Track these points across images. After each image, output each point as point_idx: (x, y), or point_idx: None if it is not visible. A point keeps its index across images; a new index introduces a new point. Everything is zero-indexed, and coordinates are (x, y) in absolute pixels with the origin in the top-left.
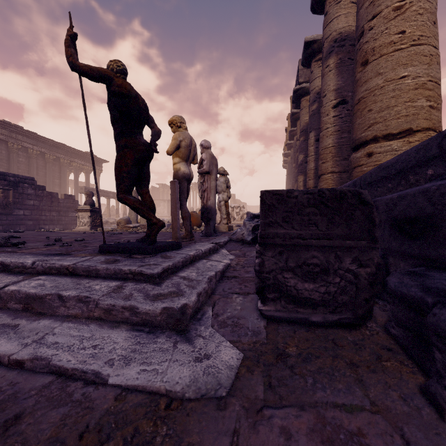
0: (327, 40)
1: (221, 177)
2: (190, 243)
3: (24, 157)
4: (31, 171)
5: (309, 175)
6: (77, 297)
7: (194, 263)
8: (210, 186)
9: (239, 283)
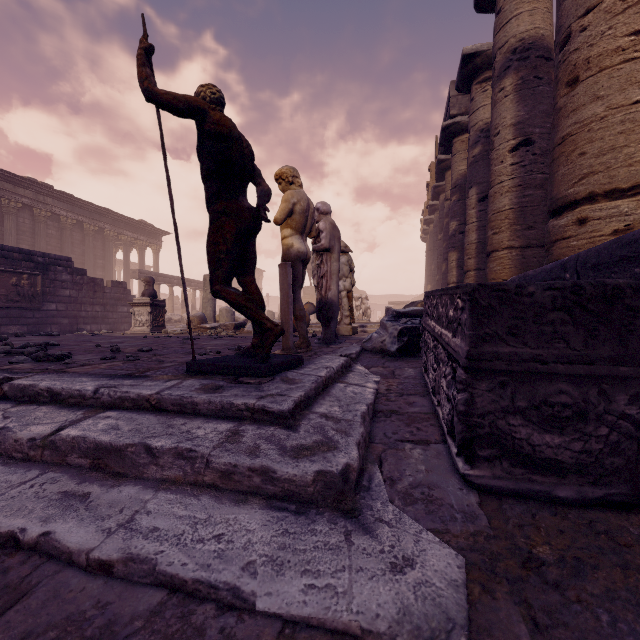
0: (502, 51)
1: (341, 255)
2: (311, 356)
3: (54, 228)
4: (65, 248)
5: (468, 251)
6: (174, 449)
7: (328, 390)
8: (331, 269)
9: (406, 424)
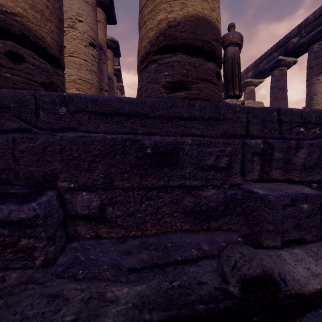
0: None
1: None
2: None
3: None
4: None
5: None
6: None
7: None
8: None
9: None
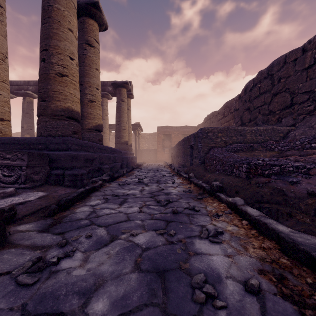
0: None
1: None
2: None
3: None
4: None
5: None
6: None
7: None
8: None
9: None
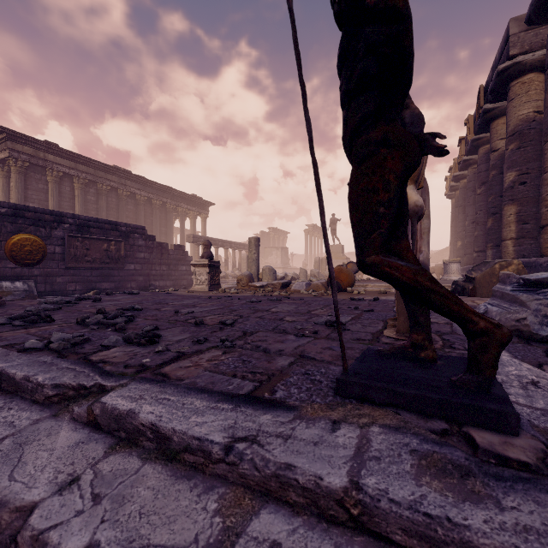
0: None
1: None
2: (453, 347)
3: (132, 204)
4: (139, 220)
5: (547, 202)
6: None
7: None
8: (421, 228)
9: None
